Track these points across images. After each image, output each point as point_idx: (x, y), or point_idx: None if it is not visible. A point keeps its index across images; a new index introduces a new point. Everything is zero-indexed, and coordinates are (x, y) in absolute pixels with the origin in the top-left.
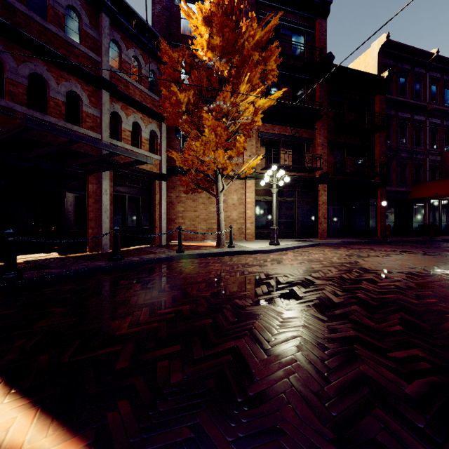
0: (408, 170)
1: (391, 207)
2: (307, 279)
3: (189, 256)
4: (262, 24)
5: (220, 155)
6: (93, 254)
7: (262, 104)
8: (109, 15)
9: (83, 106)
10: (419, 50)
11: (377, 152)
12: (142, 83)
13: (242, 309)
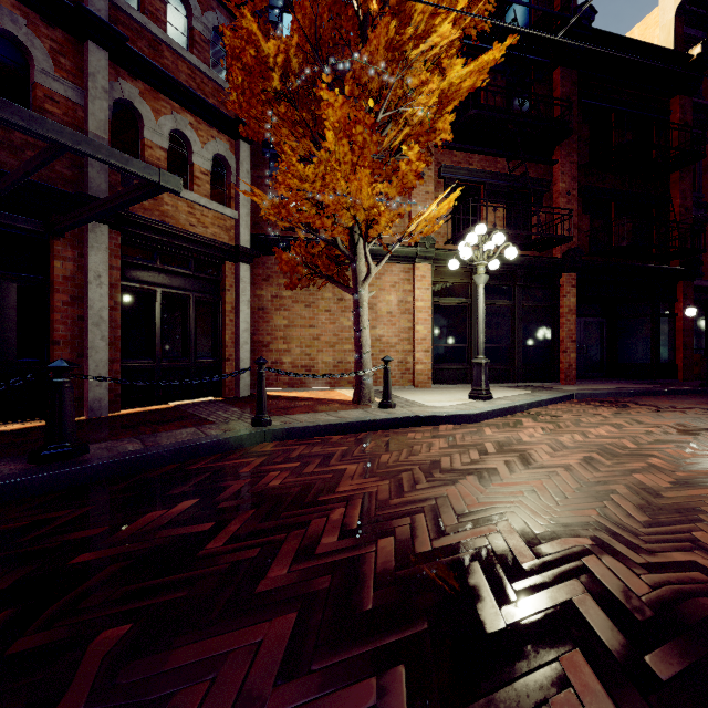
0: None
1: (700, 319)
2: None
3: (282, 433)
4: None
5: (362, 185)
6: None
7: (456, 83)
8: None
9: (37, 74)
10: None
11: (676, 210)
12: (195, 51)
13: None
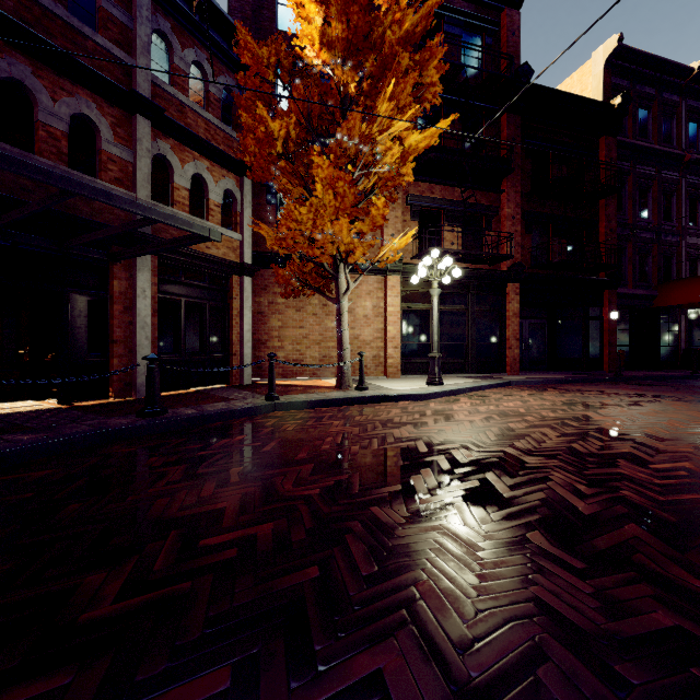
0: (652, 260)
1: (625, 321)
2: (508, 454)
3: (287, 405)
4: (414, 4)
5: (343, 228)
6: (119, 401)
7: (414, 144)
8: None
9: (103, 143)
10: (671, 62)
11: (603, 231)
12: (210, 109)
13: (387, 535)
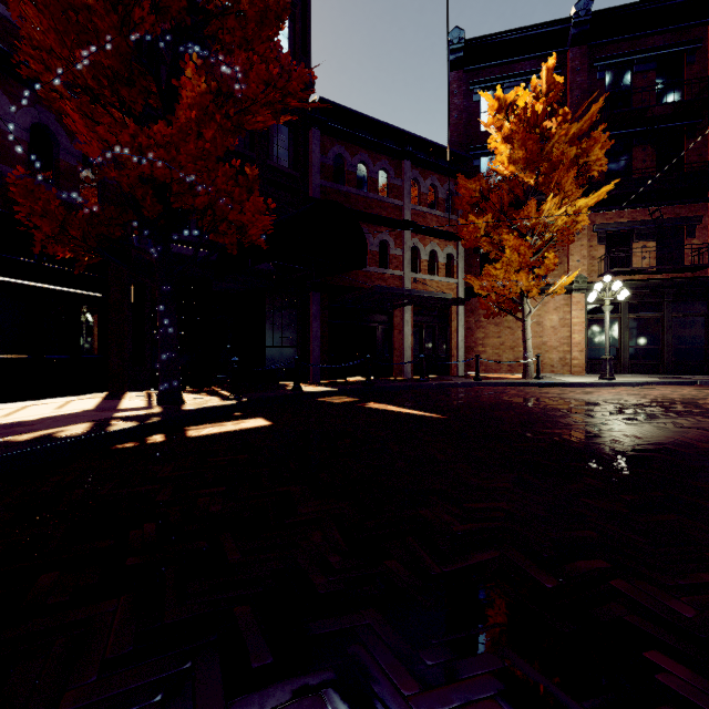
0: None
1: None
2: (595, 402)
3: (486, 384)
4: (581, 109)
5: (522, 278)
6: (399, 379)
7: (583, 204)
8: (410, 159)
9: (390, 250)
10: None
11: None
12: (439, 208)
13: (513, 407)
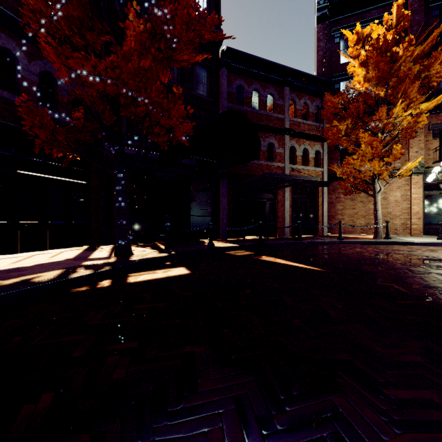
0: None
1: None
2: None
3: (347, 242)
4: (423, 35)
5: (375, 165)
6: (281, 238)
7: (424, 108)
8: (289, 86)
9: (275, 149)
10: None
11: None
12: (309, 119)
13: (376, 262)
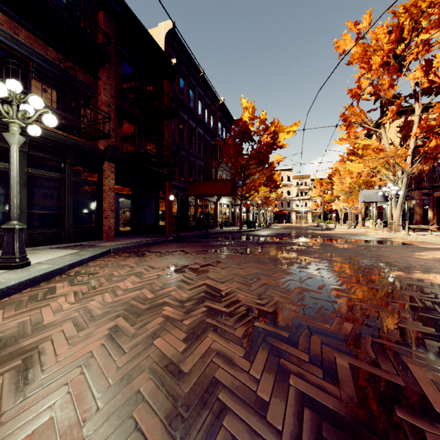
0: (186, 168)
1: (175, 202)
2: None
3: None
4: None
5: None
6: None
7: None
8: None
9: None
10: (194, 60)
11: (166, 142)
12: None
13: None
